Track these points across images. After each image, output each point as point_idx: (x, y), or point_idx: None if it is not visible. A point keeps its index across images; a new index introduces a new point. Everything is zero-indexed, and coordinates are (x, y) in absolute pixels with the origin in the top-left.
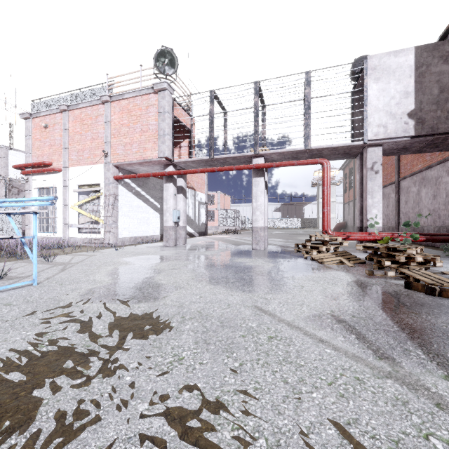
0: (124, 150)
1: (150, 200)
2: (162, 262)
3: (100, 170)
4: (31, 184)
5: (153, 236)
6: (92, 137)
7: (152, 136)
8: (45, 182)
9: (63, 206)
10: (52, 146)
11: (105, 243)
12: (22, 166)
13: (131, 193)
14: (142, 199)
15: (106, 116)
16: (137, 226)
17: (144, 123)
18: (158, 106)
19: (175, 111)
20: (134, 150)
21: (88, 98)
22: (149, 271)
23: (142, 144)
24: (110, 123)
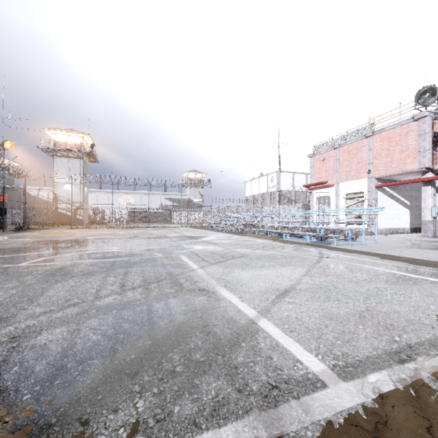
0: (384, 167)
1: (400, 200)
2: (436, 243)
3: (364, 182)
4: (313, 195)
5: (404, 228)
6: (357, 162)
7: (411, 153)
8: (322, 193)
9: (335, 207)
10: (327, 171)
11: (368, 231)
12: (308, 185)
13: (386, 196)
14: (394, 199)
15: (369, 145)
16: (390, 220)
17: (404, 145)
18: (417, 131)
19: (433, 128)
20: (393, 166)
21: (354, 136)
22: (432, 245)
23: (401, 161)
24: (372, 150)
